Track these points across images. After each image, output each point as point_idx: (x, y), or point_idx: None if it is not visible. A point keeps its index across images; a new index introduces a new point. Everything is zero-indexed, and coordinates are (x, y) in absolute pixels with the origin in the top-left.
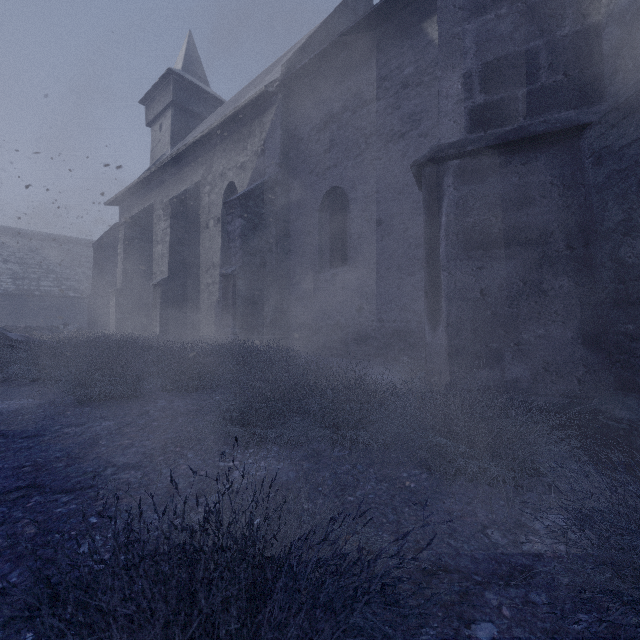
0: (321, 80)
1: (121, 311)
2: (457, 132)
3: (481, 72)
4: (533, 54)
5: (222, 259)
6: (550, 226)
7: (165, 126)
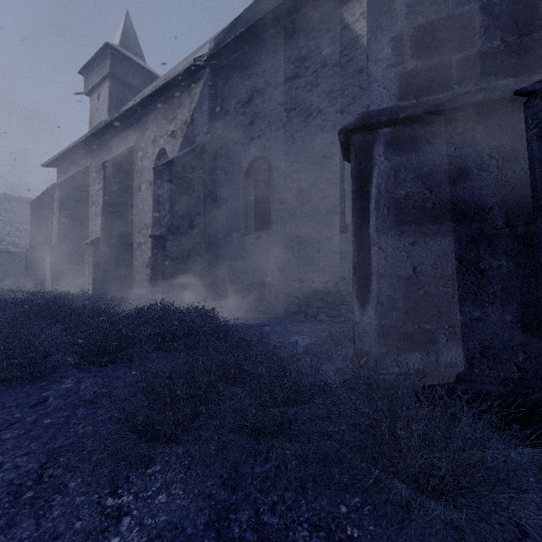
0: (246, 57)
1: (56, 267)
2: (387, 99)
3: (412, 36)
4: (468, 18)
5: (154, 220)
6: (488, 201)
7: (103, 96)
